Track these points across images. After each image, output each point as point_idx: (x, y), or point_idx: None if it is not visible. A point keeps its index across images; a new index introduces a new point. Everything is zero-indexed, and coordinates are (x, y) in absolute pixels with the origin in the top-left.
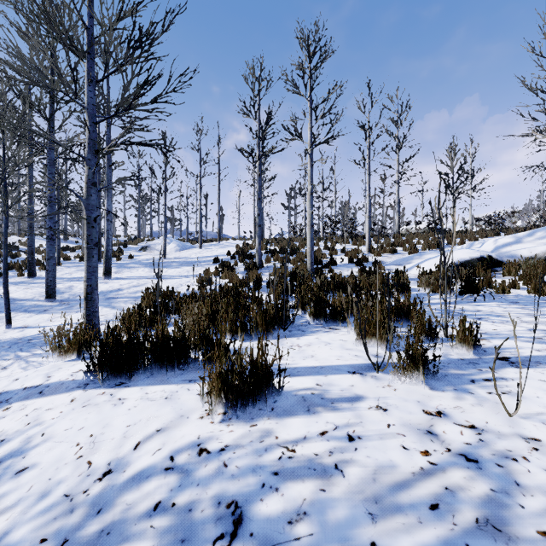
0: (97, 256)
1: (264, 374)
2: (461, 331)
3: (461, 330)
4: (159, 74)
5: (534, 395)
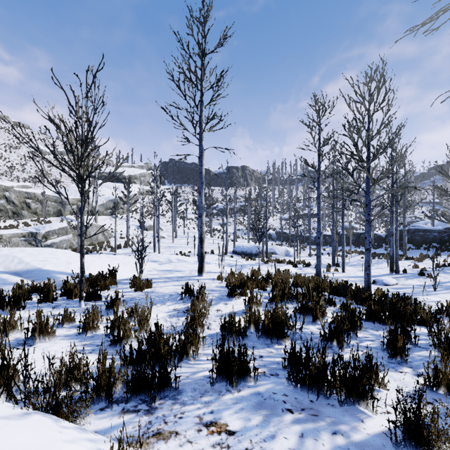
0: (367, 255)
1: (252, 272)
2: (221, 275)
3: (221, 275)
4: (343, 166)
5: (216, 276)
